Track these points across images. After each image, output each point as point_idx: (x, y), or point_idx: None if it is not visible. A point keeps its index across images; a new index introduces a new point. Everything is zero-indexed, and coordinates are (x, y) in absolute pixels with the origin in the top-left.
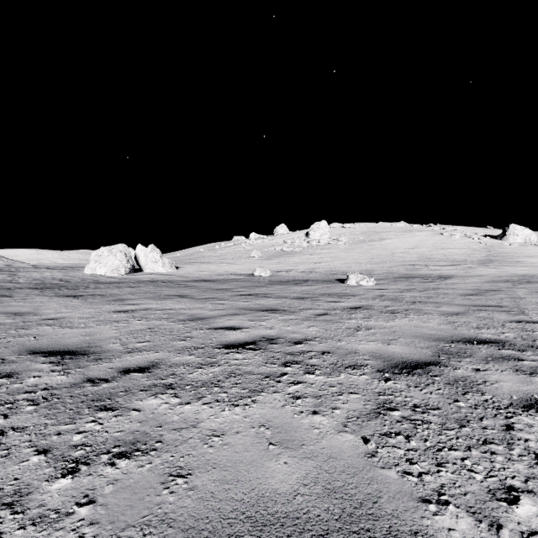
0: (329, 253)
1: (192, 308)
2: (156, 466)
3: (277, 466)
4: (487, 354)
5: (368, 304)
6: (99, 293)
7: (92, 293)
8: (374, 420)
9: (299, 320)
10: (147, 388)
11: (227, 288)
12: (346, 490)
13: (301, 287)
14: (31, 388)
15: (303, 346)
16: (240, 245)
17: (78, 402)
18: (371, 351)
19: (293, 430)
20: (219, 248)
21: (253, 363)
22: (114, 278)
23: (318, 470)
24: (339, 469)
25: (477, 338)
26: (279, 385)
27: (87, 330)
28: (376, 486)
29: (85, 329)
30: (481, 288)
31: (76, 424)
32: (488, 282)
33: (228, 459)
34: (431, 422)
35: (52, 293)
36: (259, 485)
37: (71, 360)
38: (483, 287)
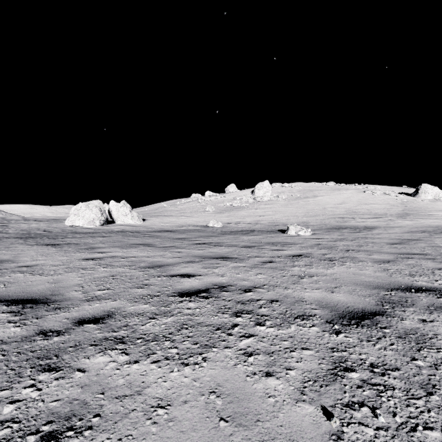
0: (271, 208)
1: (153, 256)
2: None
3: None
4: (428, 303)
5: (308, 252)
6: (74, 242)
7: (68, 242)
8: (332, 385)
9: (248, 268)
10: (97, 343)
11: (185, 238)
12: None
13: (248, 237)
14: None
15: (252, 294)
16: (197, 201)
17: (23, 360)
18: (317, 300)
19: (246, 399)
20: (180, 203)
21: (205, 313)
22: (90, 229)
23: None
24: None
25: (414, 286)
26: (230, 339)
27: (55, 277)
28: None
29: (53, 277)
30: (403, 238)
31: (13, 389)
32: (408, 232)
33: None
34: (394, 387)
35: (34, 242)
36: None
37: (30, 309)
38: (405, 237)
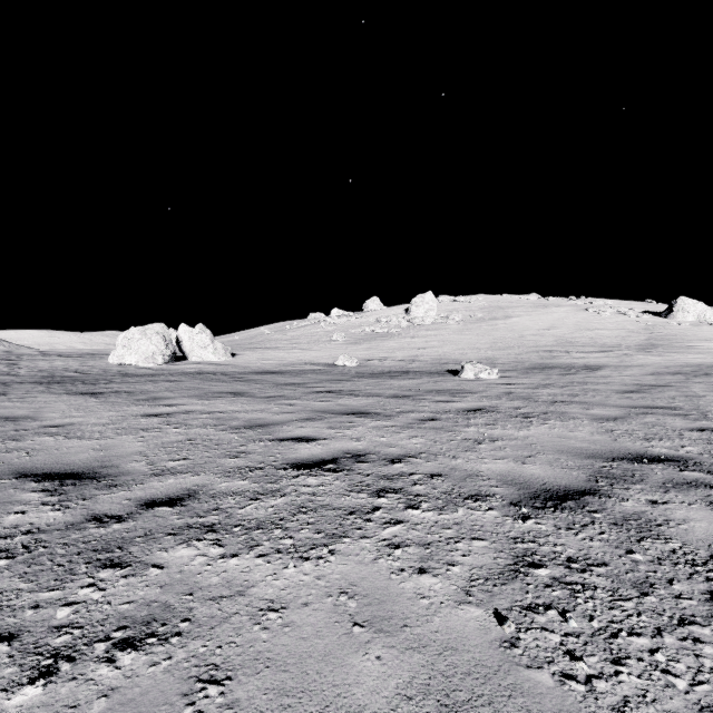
0: (437, 335)
1: (251, 411)
2: (178, 663)
3: (366, 664)
4: (664, 478)
5: (492, 405)
6: (126, 390)
7: (115, 390)
8: (511, 584)
9: (398, 428)
10: (177, 531)
11: (299, 383)
12: (475, 708)
13: (399, 382)
14: (8, 531)
15: (403, 466)
16: (318, 324)
17: (73, 553)
18: (499, 474)
19: (390, 601)
20: (291, 329)
21: (332, 492)
22: (148, 369)
23: (428, 671)
24: (461, 669)
25: (648, 454)
26: (369, 526)
27: (103, 442)
28: (521, 700)
29: (99, 441)
30: (643, 383)
31: (66, 589)
32: (652, 374)
33: (289, 651)
34: (597, 587)
35: (62, 390)
36: (336, 698)
37: (73, 486)
38: (646, 382)
